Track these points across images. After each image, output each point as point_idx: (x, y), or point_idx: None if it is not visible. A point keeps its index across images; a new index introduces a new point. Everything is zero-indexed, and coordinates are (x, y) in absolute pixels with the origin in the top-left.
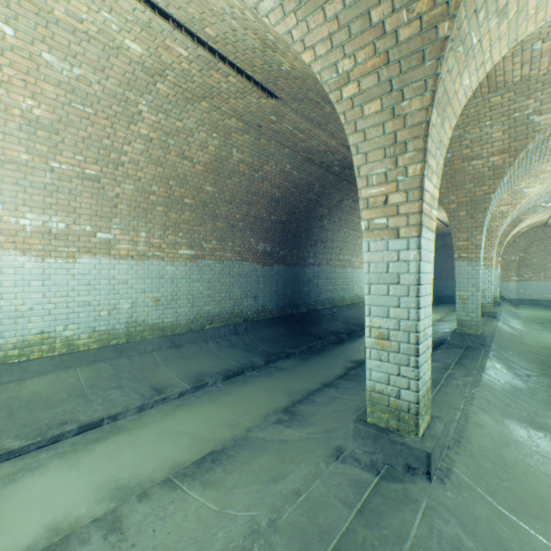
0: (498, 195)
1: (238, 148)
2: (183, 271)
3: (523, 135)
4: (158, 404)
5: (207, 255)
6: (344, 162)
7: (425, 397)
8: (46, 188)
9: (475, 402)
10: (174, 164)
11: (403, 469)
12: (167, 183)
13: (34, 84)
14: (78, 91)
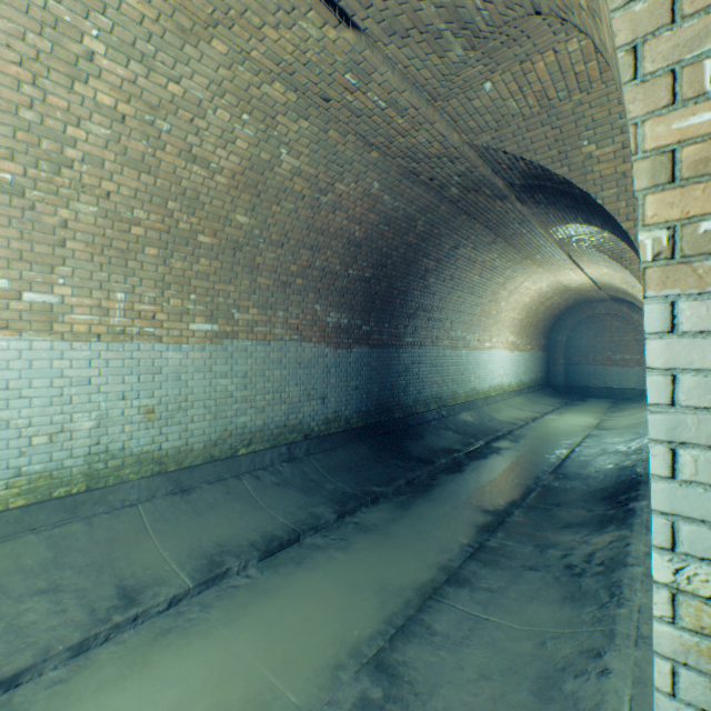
0: None
1: (291, 147)
2: (198, 360)
3: None
4: (122, 630)
5: (242, 332)
6: (469, 178)
7: None
8: None
9: None
10: (174, 171)
11: None
12: (163, 206)
13: None
14: None
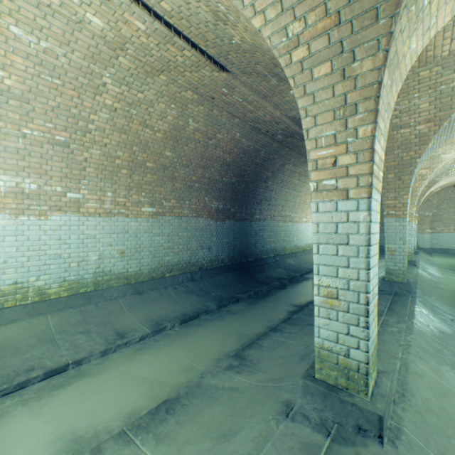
0: (422, 159)
1: (194, 118)
2: (146, 226)
3: (447, 106)
4: (121, 348)
5: (167, 212)
6: (287, 131)
7: (373, 354)
8: (19, 152)
9: (412, 350)
10: (137, 132)
11: (353, 430)
12: (131, 149)
13: (3, 56)
14: (46, 63)
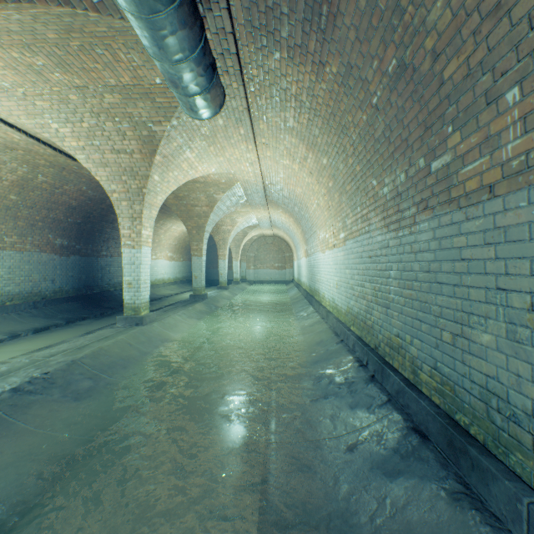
0: (212, 224)
1: (44, 174)
2: None
3: (213, 201)
4: None
5: (9, 247)
6: None
7: (146, 304)
8: None
9: (178, 313)
10: None
11: (135, 325)
12: None
13: None
14: None
